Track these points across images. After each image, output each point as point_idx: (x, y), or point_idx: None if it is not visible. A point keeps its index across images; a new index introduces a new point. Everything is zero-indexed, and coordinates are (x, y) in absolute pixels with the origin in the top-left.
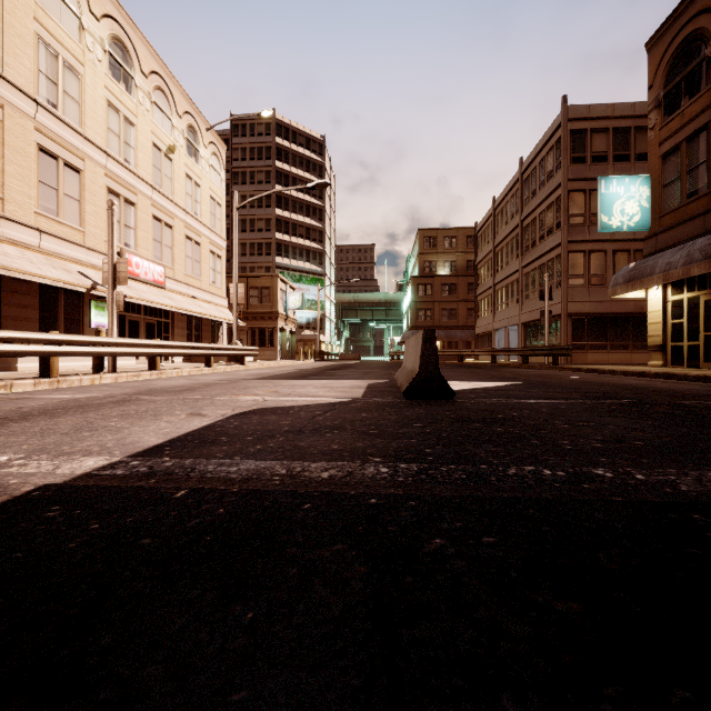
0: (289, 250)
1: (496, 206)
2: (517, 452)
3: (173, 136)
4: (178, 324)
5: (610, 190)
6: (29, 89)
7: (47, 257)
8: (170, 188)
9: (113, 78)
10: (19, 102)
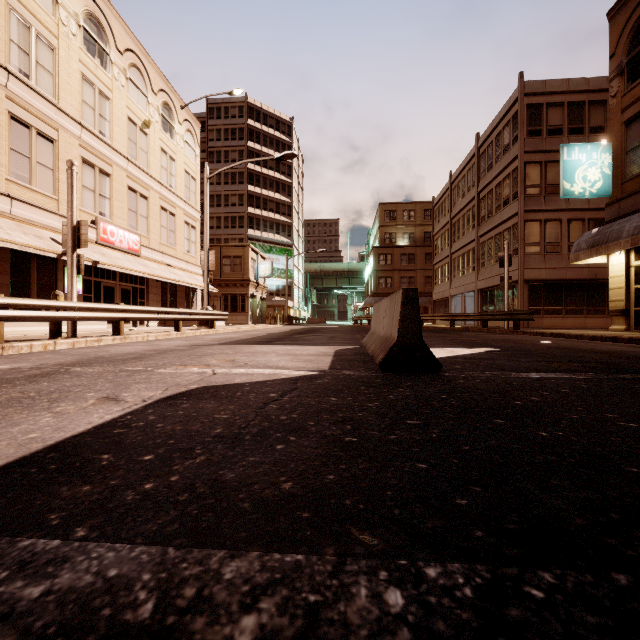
0: (260, 223)
1: (452, 180)
2: (636, 508)
3: (149, 111)
4: (153, 291)
5: (572, 157)
6: None
7: (18, 223)
8: (145, 161)
9: (88, 52)
10: None
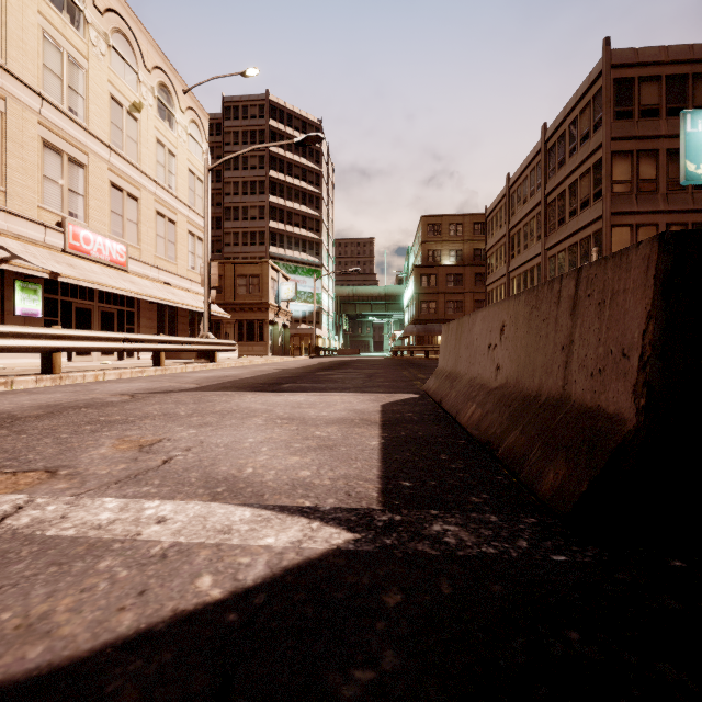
0: (284, 239)
1: (511, 184)
2: None
3: (140, 91)
4: (145, 314)
5: (698, 128)
6: None
7: None
8: (135, 153)
9: (52, 4)
10: None
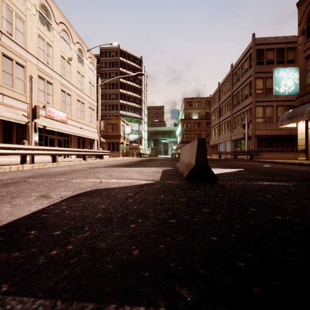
0: (126, 108)
1: (219, 86)
2: None
3: (71, 53)
4: (73, 140)
5: (279, 74)
6: None
7: (6, 107)
8: (69, 77)
9: (41, 23)
10: None
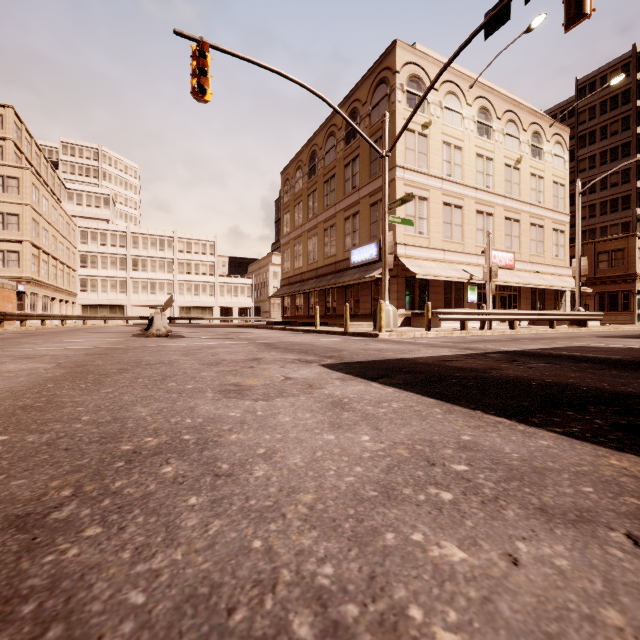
0: None
1: None
2: None
3: (520, 149)
4: (523, 296)
5: None
6: (439, 174)
7: (447, 264)
8: (517, 191)
9: (479, 136)
10: (435, 184)
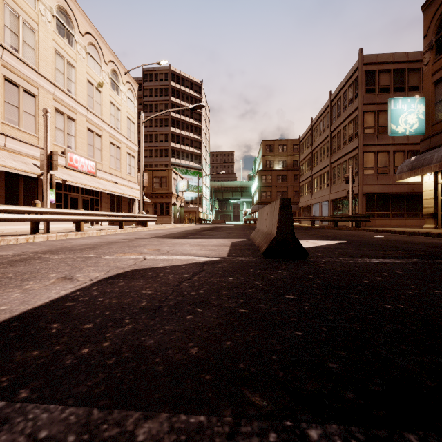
0: (179, 154)
1: (313, 124)
2: None
3: (102, 76)
4: (105, 200)
5: (397, 107)
6: None
7: (10, 153)
8: (99, 110)
9: (59, 34)
10: None
